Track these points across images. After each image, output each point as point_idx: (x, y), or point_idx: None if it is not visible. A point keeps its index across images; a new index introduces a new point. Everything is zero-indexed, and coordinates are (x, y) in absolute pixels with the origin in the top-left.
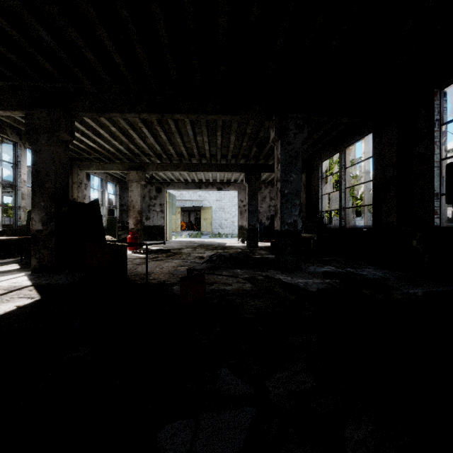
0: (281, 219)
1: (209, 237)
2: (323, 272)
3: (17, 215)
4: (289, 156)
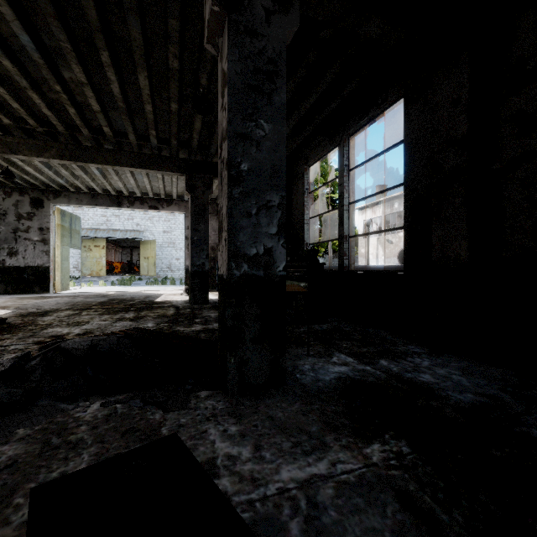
0: (230, 245)
1: (146, 284)
2: (338, 384)
3: None
4: (252, 69)
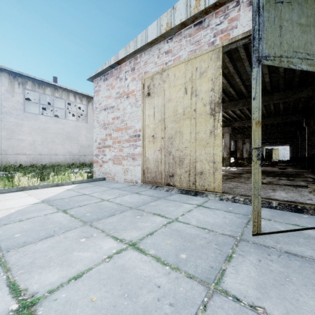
0: (291, 156)
1: None
2: None
3: (243, 155)
4: (293, 147)
